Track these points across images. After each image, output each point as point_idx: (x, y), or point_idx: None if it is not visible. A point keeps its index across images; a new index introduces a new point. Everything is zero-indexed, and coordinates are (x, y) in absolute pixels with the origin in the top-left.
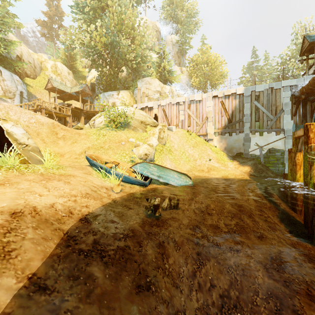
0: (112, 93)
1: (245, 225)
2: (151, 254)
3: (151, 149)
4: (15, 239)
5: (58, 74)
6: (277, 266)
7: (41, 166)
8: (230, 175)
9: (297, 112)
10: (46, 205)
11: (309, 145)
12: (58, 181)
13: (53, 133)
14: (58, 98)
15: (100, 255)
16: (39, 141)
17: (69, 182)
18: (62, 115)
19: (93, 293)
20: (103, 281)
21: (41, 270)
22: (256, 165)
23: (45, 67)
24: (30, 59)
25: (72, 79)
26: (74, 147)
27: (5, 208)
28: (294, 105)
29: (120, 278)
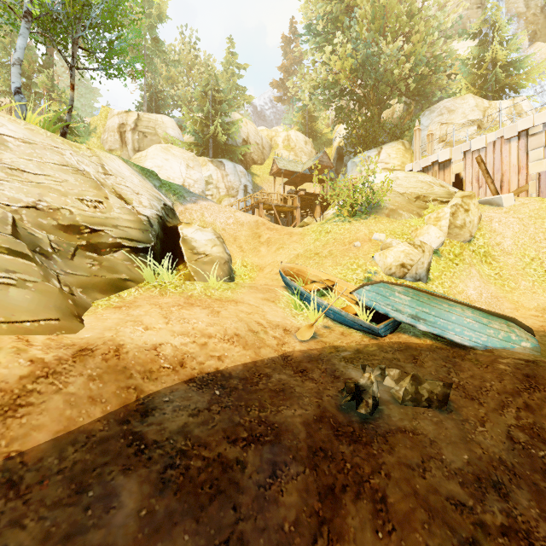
0: (368, 155)
1: None
2: (289, 506)
3: (416, 253)
4: (45, 389)
5: (292, 148)
6: None
7: (205, 284)
8: None
9: None
10: (144, 345)
11: None
12: (203, 309)
13: (255, 236)
14: (288, 184)
15: (168, 459)
16: (235, 250)
17: (217, 312)
18: (286, 209)
19: (82, 537)
20: (123, 520)
21: (39, 451)
22: None
23: (275, 144)
24: (258, 138)
25: (311, 150)
26: (277, 256)
27: (82, 341)
28: None
29: (169, 531)
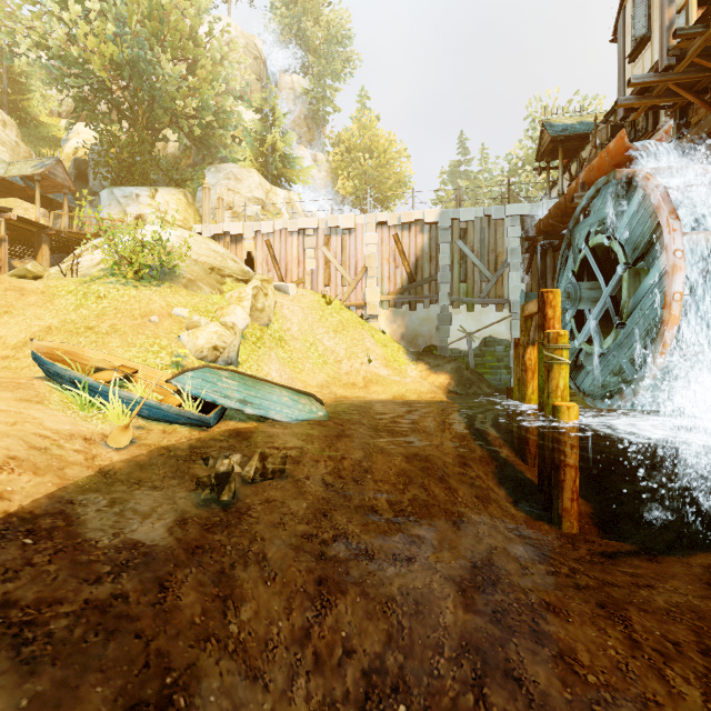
0: (137, 192)
1: (431, 499)
2: (192, 604)
3: (229, 335)
4: None
5: None
6: (483, 581)
7: None
8: (409, 393)
9: (531, 269)
10: None
11: (546, 332)
12: None
13: None
14: None
15: (13, 640)
16: None
17: None
18: None
19: None
20: None
21: None
22: (461, 371)
23: None
24: None
25: (16, 141)
26: None
27: None
28: (526, 254)
29: (74, 697)
